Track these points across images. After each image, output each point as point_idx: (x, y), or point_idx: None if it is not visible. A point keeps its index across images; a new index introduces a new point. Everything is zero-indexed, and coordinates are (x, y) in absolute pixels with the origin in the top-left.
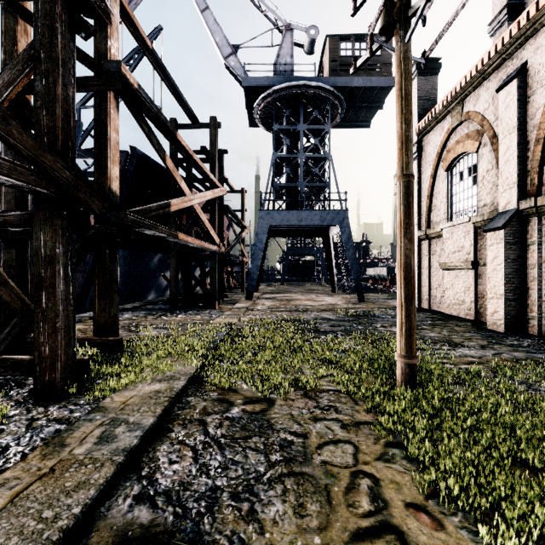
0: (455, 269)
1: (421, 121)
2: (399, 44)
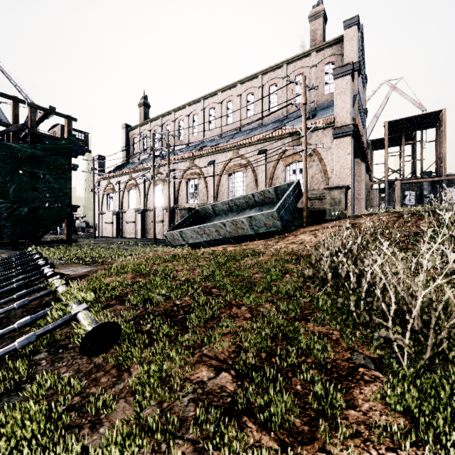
0: (108, 223)
1: (99, 176)
2: (93, 194)
